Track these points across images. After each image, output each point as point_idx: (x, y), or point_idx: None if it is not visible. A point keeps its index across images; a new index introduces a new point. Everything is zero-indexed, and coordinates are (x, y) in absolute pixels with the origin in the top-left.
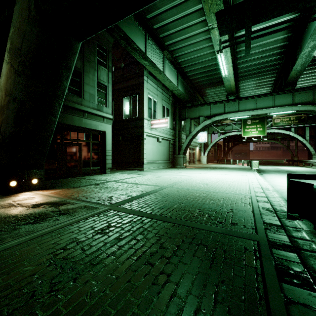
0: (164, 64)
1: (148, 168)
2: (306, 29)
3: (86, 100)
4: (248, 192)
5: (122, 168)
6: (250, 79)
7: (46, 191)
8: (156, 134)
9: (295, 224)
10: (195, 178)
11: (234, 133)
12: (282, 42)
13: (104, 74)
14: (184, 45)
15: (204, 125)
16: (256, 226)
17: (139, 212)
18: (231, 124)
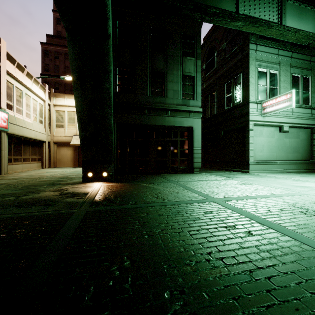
0: (281, 9)
1: (259, 170)
2: None
3: (169, 98)
4: None
5: (224, 168)
6: None
7: (106, 183)
8: (276, 120)
9: None
10: None
11: None
12: None
13: (190, 64)
14: None
15: None
16: None
17: (75, 226)
18: None
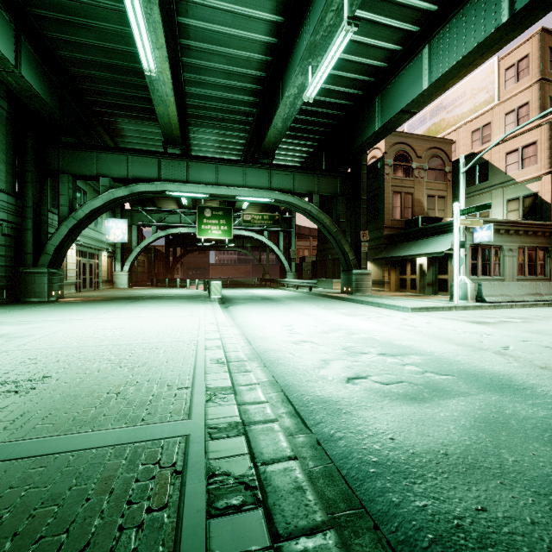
0: None
1: None
2: (291, 60)
3: None
4: (182, 408)
5: None
6: (209, 128)
7: None
8: None
9: None
10: (24, 349)
11: (184, 230)
12: (258, 69)
13: None
14: None
15: (112, 197)
16: None
17: None
18: (179, 213)
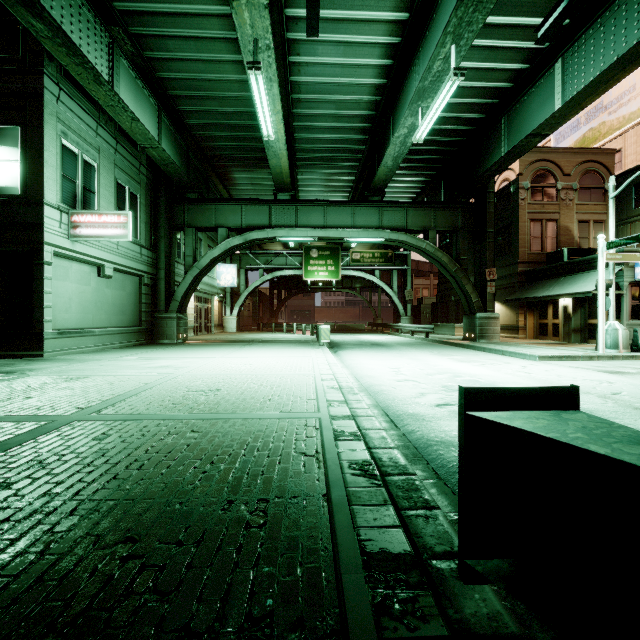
0: (113, 63)
1: (64, 350)
2: (401, 97)
3: None
4: (313, 408)
5: None
6: (317, 168)
7: None
8: (95, 254)
9: (445, 534)
10: (191, 375)
11: (290, 272)
12: (367, 109)
13: None
14: (173, 34)
15: (228, 246)
16: (343, 603)
17: None
18: (285, 254)
